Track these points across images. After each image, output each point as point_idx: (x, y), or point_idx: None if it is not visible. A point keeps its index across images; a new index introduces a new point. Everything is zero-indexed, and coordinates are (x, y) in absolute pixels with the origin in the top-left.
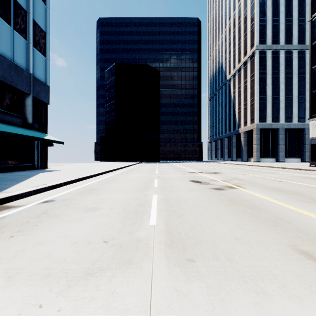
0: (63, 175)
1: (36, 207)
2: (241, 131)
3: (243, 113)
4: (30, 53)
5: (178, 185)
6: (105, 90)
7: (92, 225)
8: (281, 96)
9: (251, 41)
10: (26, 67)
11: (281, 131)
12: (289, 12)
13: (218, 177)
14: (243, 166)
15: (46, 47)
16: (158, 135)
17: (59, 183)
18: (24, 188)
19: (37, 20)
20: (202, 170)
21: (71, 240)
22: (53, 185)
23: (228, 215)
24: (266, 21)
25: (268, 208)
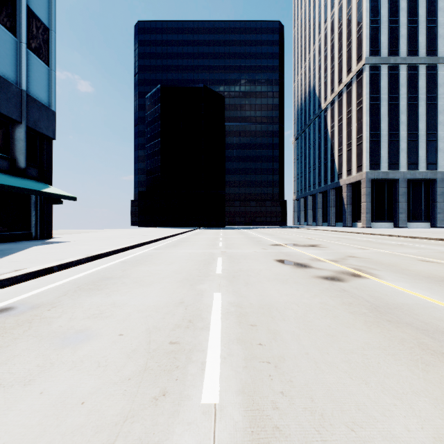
0: (67, 250)
1: None
2: (342, 183)
3: (346, 157)
4: (23, 57)
5: (259, 271)
6: (146, 124)
7: (45, 406)
8: (402, 131)
9: (357, 52)
10: (15, 79)
11: (401, 183)
12: (414, 9)
13: (321, 254)
14: (349, 234)
15: (50, 51)
16: (223, 188)
17: (46, 267)
18: None
19: (35, 8)
20: (290, 241)
21: None
22: (34, 272)
23: (392, 360)
24: (380, 22)
25: None
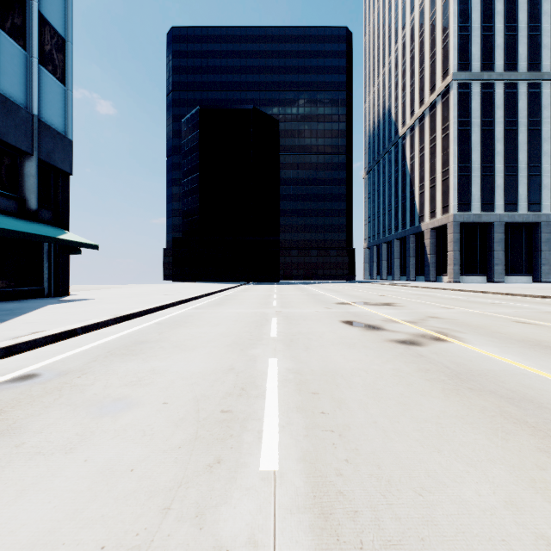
0: (90, 310)
1: None
2: (424, 228)
3: (429, 195)
4: (34, 75)
5: (322, 334)
6: (182, 155)
7: (92, 473)
8: (498, 164)
9: (443, 65)
10: (25, 102)
11: (497, 228)
12: (512, 13)
13: (396, 314)
14: (432, 290)
15: (66, 67)
16: (277, 234)
17: (69, 329)
18: None
19: (48, 14)
20: (359, 299)
21: None
22: (55, 335)
23: (469, 429)
24: (471, 30)
25: None
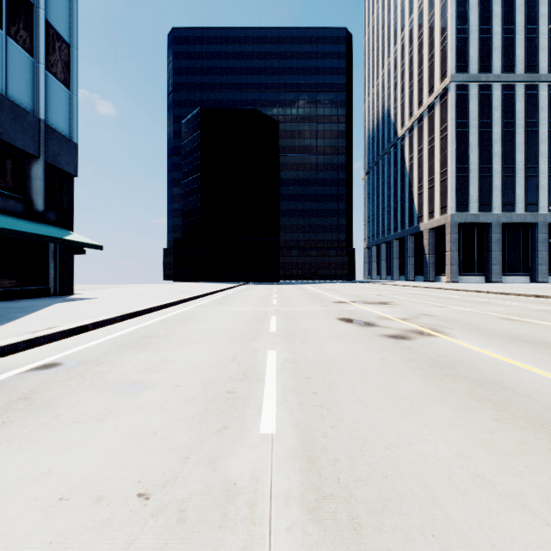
0: (97, 308)
1: (13, 381)
2: (423, 228)
3: (427, 196)
4: (40, 80)
5: (318, 329)
6: (183, 156)
7: (123, 435)
8: (496, 165)
9: (441, 67)
10: (32, 107)
11: (495, 228)
12: (510, 15)
13: (391, 312)
14: (429, 290)
15: (71, 72)
16: (277, 234)
17: (81, 325)
18: (7, 336)
19: (54, 21)
20: (357, 298)
21: (55, 490)
22: (69, 330)
23: (439, 404)
24: (469, 32)
25: (521, 384)
